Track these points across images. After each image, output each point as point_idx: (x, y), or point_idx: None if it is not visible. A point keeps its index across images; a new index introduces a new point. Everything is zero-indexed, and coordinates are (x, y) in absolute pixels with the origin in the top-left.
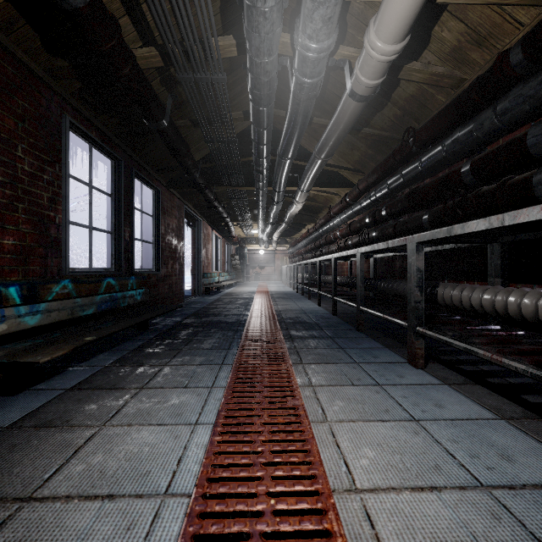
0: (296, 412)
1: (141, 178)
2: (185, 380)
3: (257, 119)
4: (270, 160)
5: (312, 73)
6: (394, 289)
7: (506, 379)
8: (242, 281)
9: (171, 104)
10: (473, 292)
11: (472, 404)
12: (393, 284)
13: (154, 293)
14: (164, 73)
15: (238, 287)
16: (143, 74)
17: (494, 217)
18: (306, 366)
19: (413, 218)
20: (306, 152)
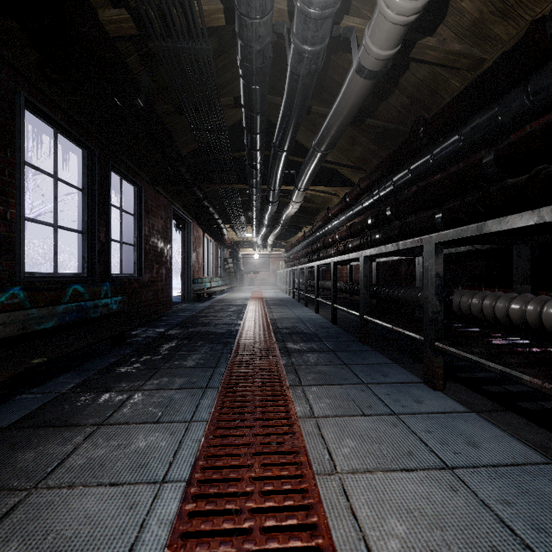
0: (296, 459)
1: (120, 172)
2: (158, 412)
3: (249, 101)
4: (265, 156)
5: (313, 38)
6: (400, 296)
7: (540, 404)
8: (236, 287)
9: (152, 87)
10: (498, 301)
11: (511, 440)
12: (399, 290)
13: (136, 300)
14: (142, 48)
15: (231, 293)
16: (109, 37)
17: (546, 208)
18: (306, 389)
19: (423, 217)
20: (304, 148)
